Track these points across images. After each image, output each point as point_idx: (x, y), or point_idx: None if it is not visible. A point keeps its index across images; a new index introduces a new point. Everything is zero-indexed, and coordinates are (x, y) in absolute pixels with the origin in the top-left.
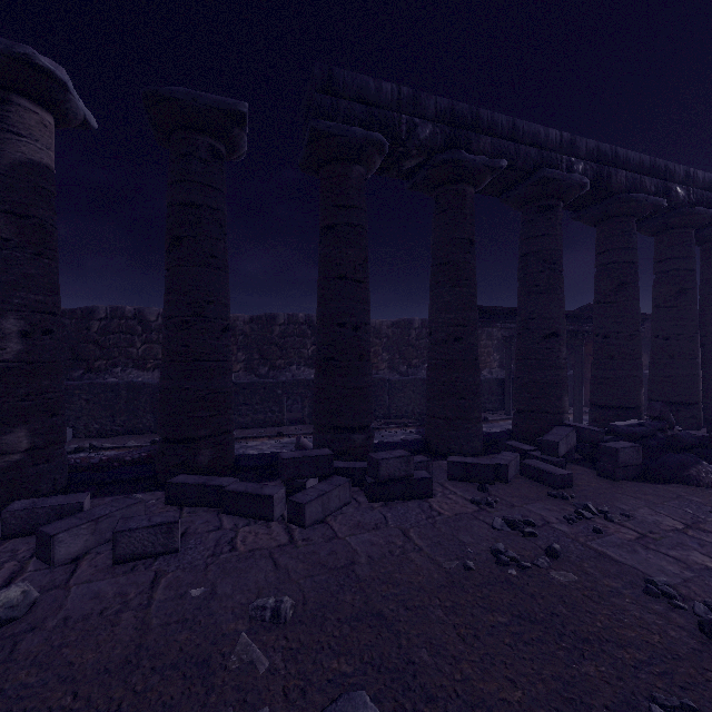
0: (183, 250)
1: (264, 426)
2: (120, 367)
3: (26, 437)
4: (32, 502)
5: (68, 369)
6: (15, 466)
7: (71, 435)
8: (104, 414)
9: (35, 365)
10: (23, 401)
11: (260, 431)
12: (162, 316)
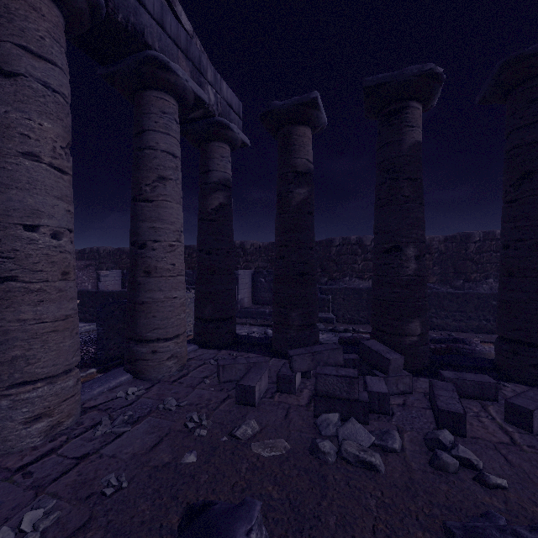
0: (537, 182)
1: (477, 332)
2: (347, 277)
3: (419, 326)
4: (454, 374)
5: (319, 278)
6: (414, 344)
7: (335, 320)
8: (352, 308)
9: (421, 278)
10: (417, 301)
11: (477, 336)
12: (506, 239)
